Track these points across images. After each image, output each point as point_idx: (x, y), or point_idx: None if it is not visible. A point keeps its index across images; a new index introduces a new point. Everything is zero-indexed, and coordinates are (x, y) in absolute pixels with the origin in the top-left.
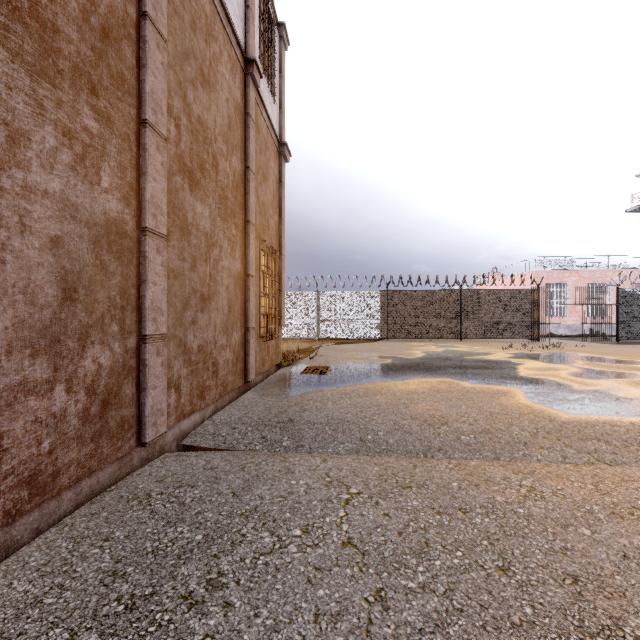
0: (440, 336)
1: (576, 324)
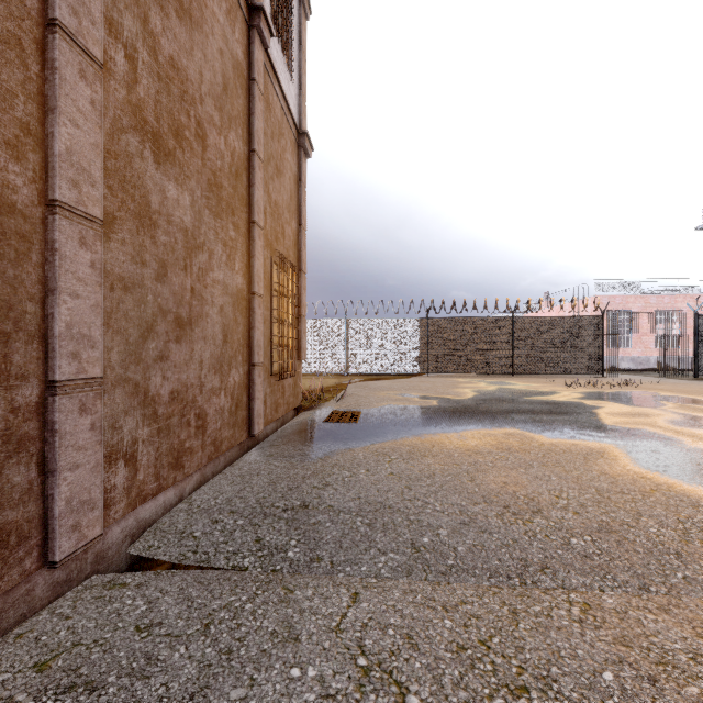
0: (489, 371)
1: (642, 356)
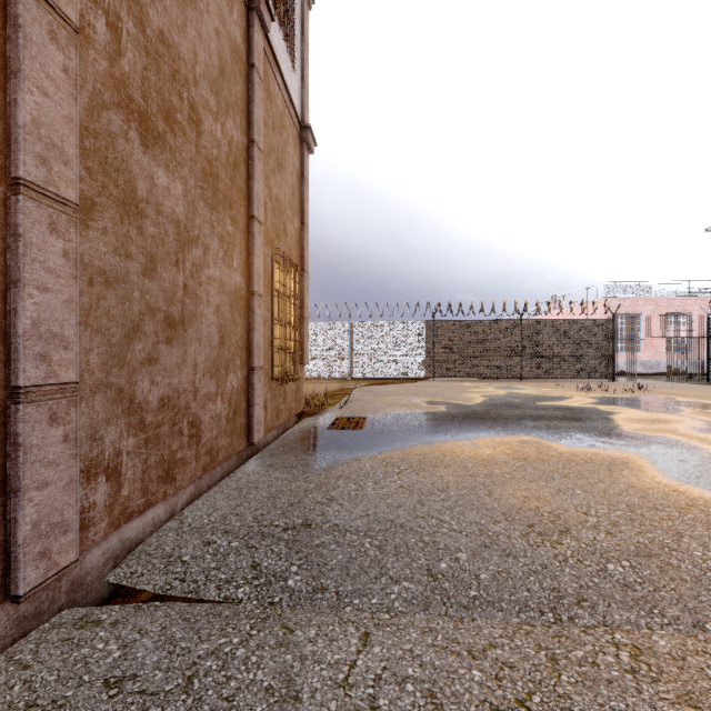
0: (497, 375)
1: (652, 360)
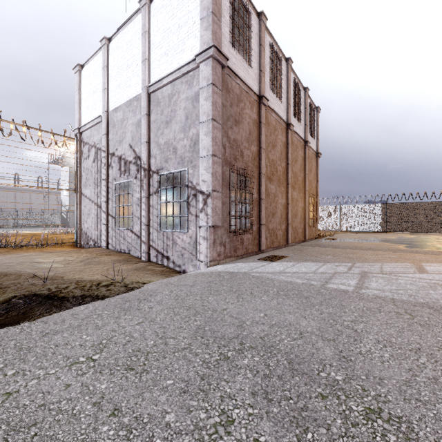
0: (427, 231)
1: None
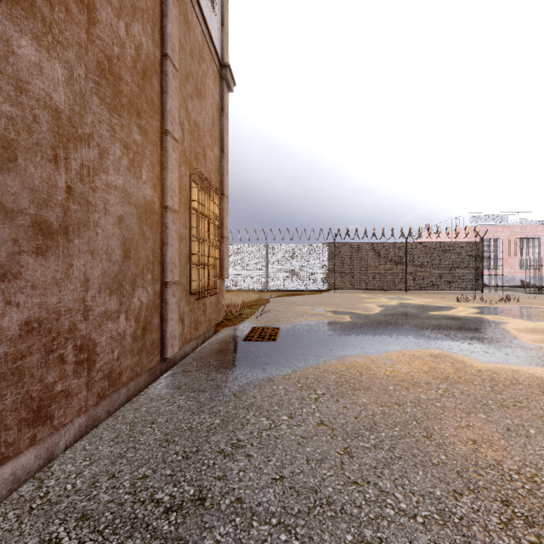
0: (386, 287)
1: (508, 276)
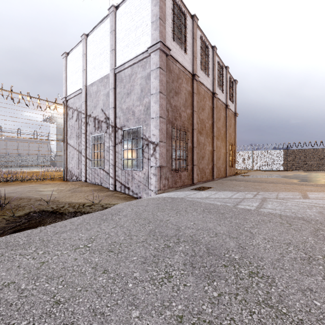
0: (317, 170)
1: None
